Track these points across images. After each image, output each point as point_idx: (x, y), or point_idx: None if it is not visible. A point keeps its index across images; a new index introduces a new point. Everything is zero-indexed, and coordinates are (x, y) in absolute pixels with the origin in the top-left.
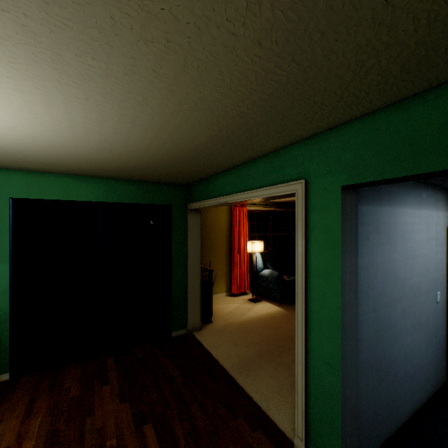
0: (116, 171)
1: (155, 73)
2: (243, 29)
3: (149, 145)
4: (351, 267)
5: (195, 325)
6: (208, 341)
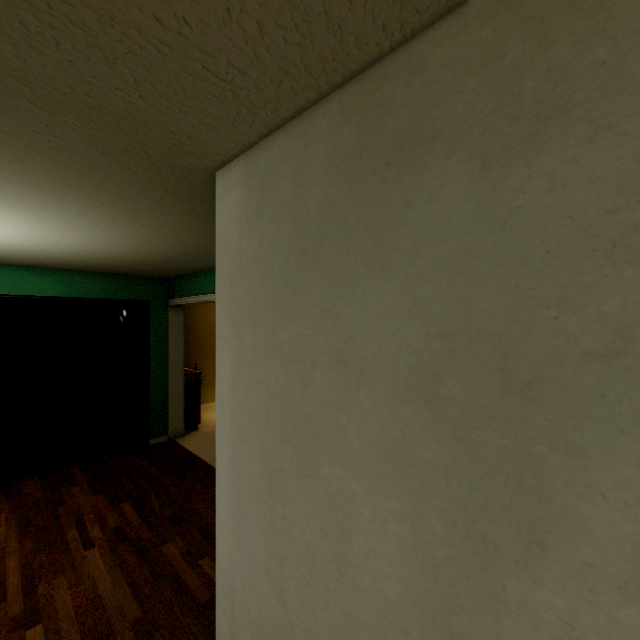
0: (85, 266)
1: (136, 232)
2: (185, 227)
3: (127, 254)
4: None
5: (178, 432)
6: (192, 444)
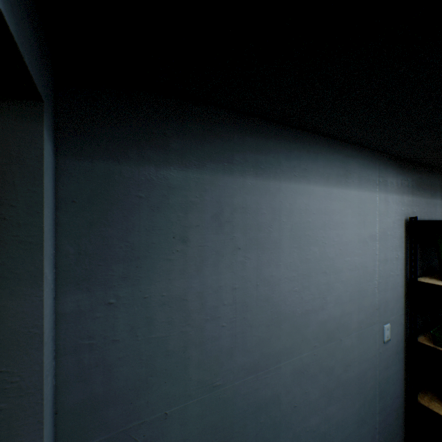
0: None
1: None
2: None
3: None
4: (4, 326)
5: None
6: None
